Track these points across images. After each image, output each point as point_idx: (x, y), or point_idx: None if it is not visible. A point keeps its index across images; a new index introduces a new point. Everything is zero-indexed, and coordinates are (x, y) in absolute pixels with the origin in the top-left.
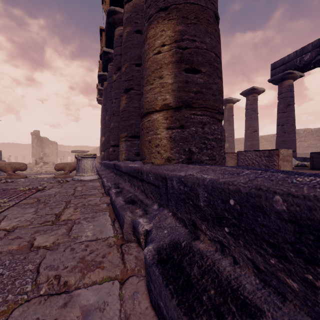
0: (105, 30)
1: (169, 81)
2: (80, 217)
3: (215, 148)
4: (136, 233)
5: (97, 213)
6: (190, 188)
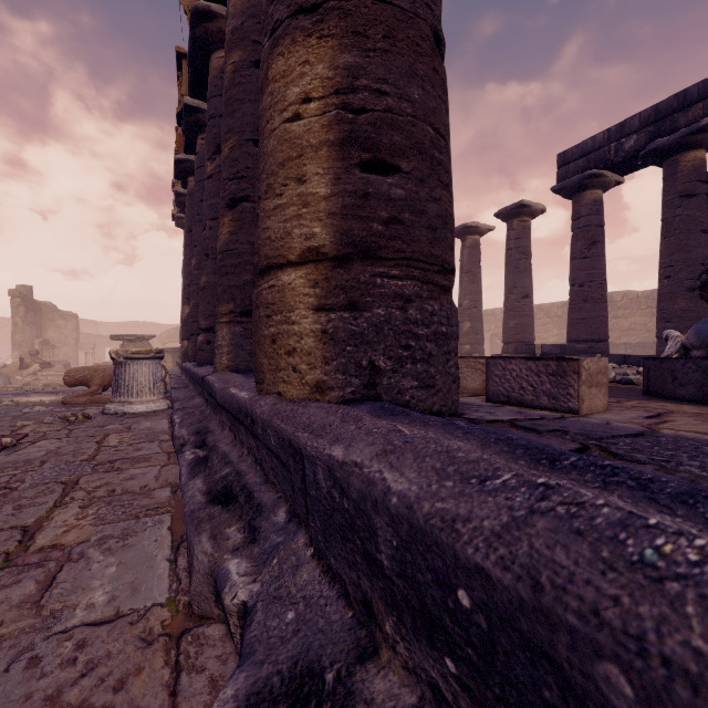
0: (188, 56)
1: (322, 190)
2: (91, 535)
3: (434, 357)
4: (222, 602)
5: (140, 521)
6: (355, 502)
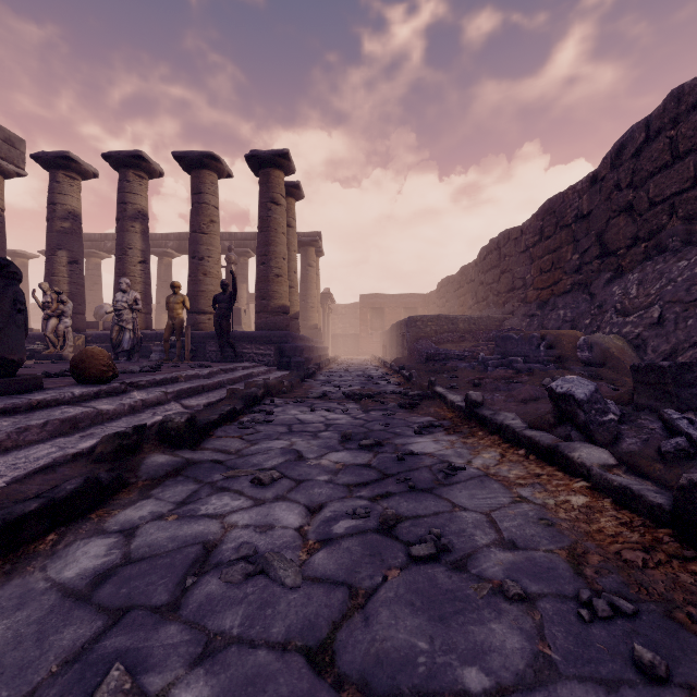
0: None
1: None
2: None
3: None
4: None
5: None
6: None
